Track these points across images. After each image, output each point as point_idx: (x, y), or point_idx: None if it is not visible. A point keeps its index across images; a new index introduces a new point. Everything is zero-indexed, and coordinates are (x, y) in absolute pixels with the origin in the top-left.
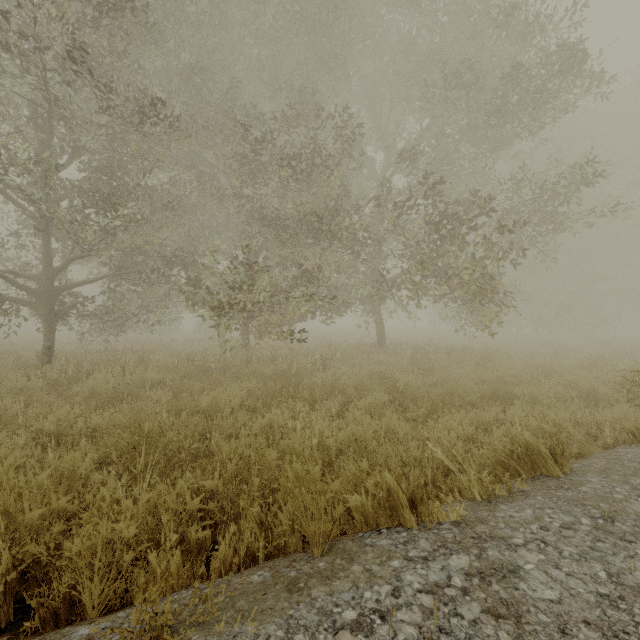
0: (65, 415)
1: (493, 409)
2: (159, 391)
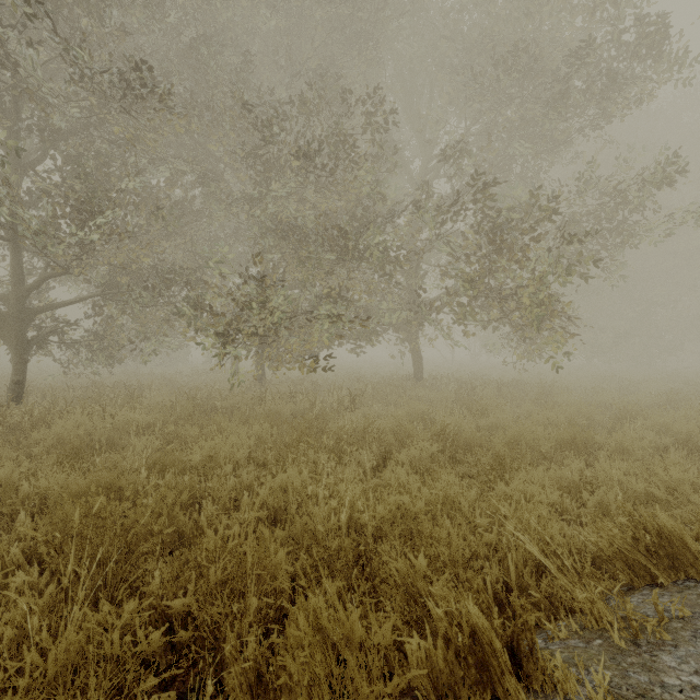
0: (7, 476)
1: (575, 464)
2: (145, 439)
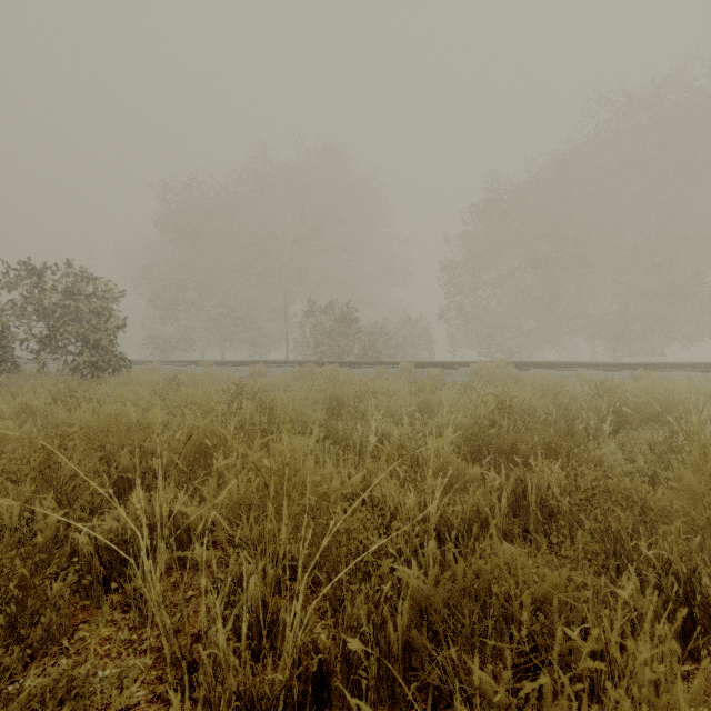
0: None
1: None
2: None
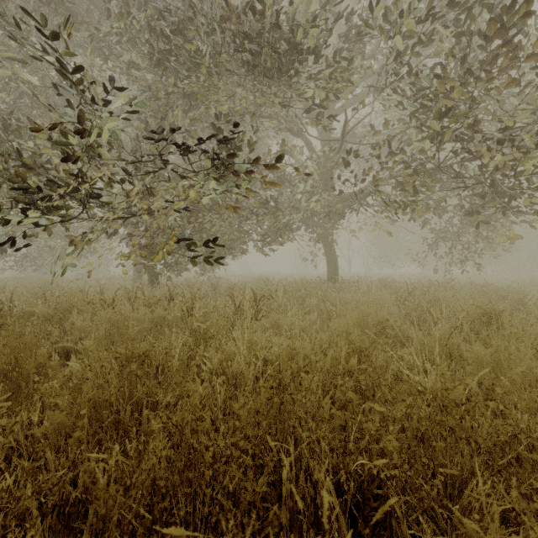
0: None
1: None
2: None
